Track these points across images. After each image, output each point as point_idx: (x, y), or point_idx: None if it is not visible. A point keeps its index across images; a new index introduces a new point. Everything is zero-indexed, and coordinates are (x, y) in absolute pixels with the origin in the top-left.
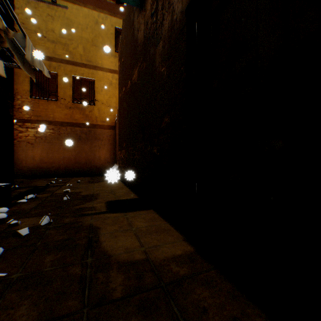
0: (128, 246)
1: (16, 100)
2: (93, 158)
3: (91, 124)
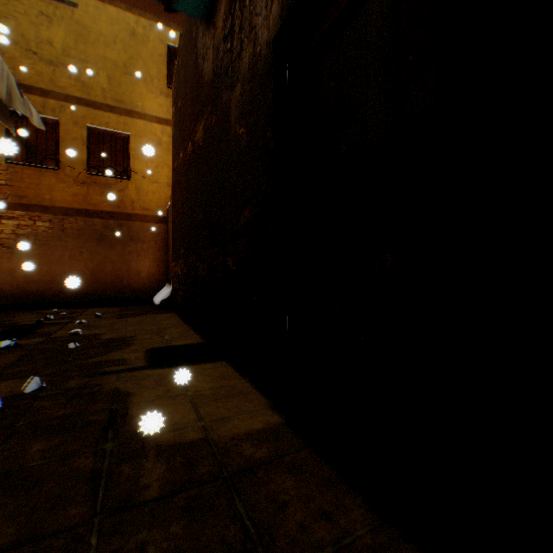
0: (177, 421)
1: None
2: (127, 274)
3: (123, 213)
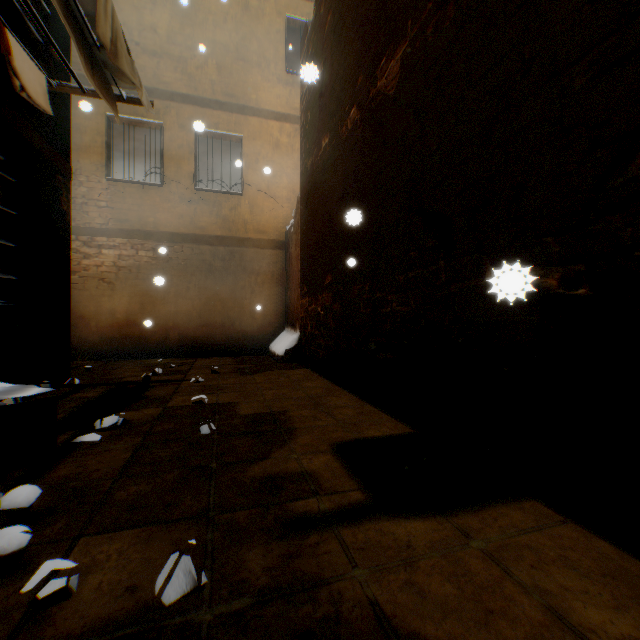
0: None
1: (76, 185)
2: (239, 315)
3: (234, 238)
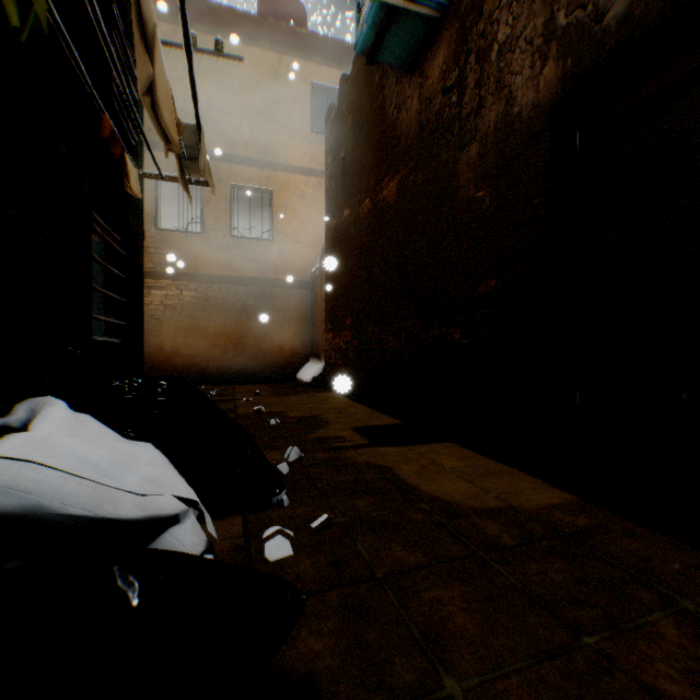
0: (464, 491)
1: None
2: (269, 347)
3: (265, 279)
